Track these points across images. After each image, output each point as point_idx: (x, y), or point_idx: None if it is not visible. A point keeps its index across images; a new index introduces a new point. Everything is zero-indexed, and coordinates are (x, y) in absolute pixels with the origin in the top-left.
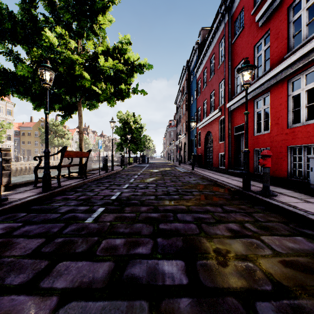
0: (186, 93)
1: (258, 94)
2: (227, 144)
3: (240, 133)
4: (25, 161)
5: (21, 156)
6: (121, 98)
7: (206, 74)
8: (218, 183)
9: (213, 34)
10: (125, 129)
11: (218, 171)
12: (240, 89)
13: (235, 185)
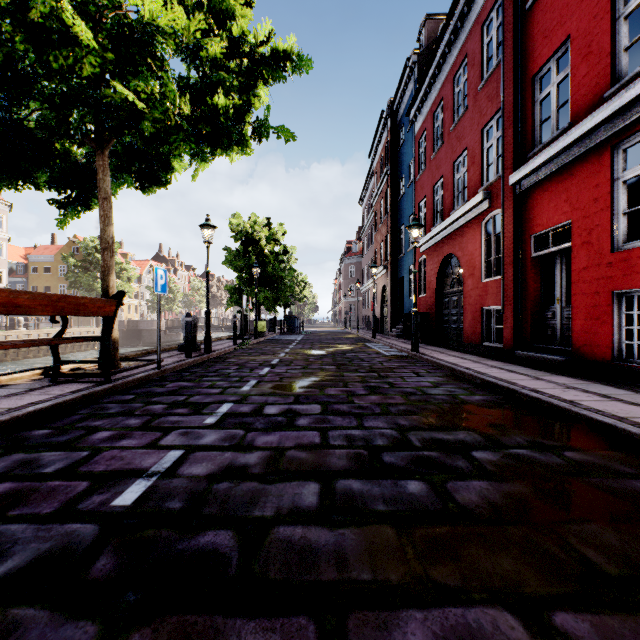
0: (387, 173)
1: (631, 126)
2: (511, 284)
3: (553, 251)
4: (31, 329)
5: (19, 318)
6: (217, 137)
7: (443, 115)
8: (523, 398)
9: (464, 5)
10: (249, 256)
11: (484, 356)
12: (555, 127)
13: (604, 411)
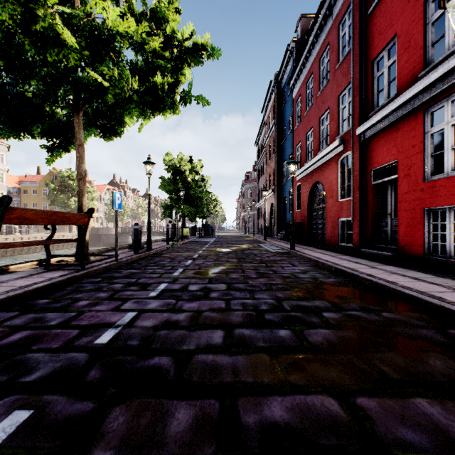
0: (274, 124)
1: (436, 97)
2: (358, 203)
3: (385, 180)
4: (24, 234)
5: (15, 226)
6: (157, 104)
7: (312, 85)
8: (361, 280)
9: (326, 9)
10: (177, 182)
11: (339, 252)
12: (387, 95)
13: (412, 288)
